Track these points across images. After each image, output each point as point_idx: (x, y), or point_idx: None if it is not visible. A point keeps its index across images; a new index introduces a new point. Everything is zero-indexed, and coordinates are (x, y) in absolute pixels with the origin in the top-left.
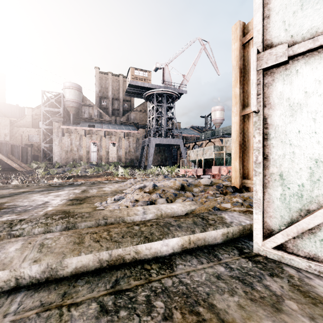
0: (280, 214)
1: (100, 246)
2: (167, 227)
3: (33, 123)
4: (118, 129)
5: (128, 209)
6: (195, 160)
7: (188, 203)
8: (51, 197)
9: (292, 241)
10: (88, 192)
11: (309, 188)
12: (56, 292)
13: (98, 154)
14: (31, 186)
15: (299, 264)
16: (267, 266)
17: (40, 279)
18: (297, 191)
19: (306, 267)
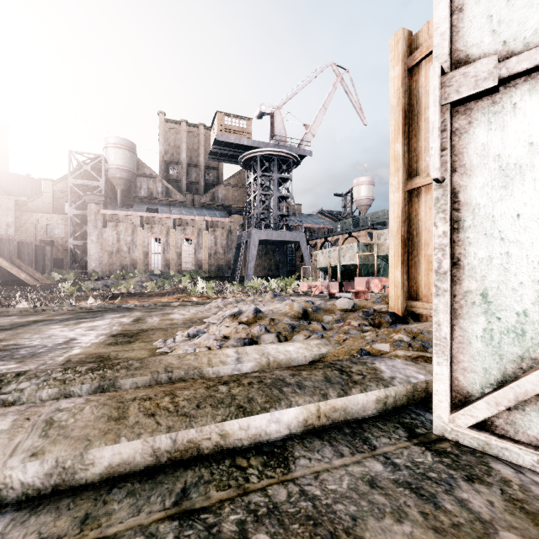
0: (483, 366)
1: (155, 424)
2: (279, 387)
3: (54, 205)
4: (197, 216)
5: (210, 353)
6: (325, 267)
7: (315, 342)
8: (80, 331)
9: (506, 416)
10: (145, 321)
11: (537, 319)
12: (70, 514)
13: (163, 257)
14: (49, 311)
15: (518, 457)
16: (461, 460)
17: (42, 488)
18: (514, 323)
19: (532, 463)
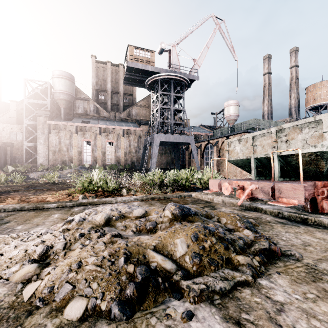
0: None
1: None
2: None
3: (18, 119)
4: (117, 126)
5: None
6: (245, 159)
7: None
8: None
9: None
10: None
11: None
12: None
13: (92, 155)
14: None
15: None
16: None
17: None
18: None
19: None
